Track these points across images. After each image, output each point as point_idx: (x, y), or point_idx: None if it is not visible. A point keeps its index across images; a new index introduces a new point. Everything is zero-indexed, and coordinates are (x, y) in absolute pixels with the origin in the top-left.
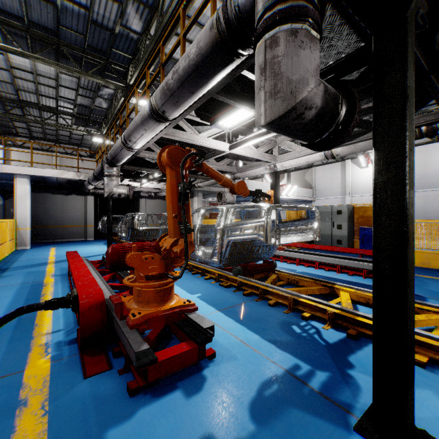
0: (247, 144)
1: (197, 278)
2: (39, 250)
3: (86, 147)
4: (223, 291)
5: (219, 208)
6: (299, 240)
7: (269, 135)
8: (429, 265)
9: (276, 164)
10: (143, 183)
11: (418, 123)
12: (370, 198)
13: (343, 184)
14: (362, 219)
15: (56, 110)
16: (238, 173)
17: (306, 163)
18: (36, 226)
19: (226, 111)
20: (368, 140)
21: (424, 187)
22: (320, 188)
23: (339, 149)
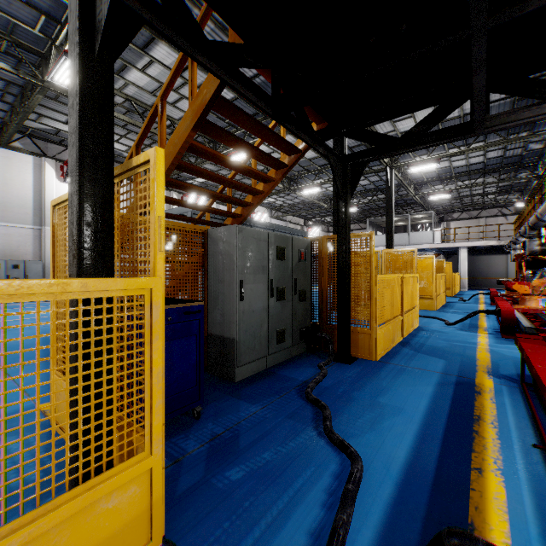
0: None
1: None
2: (473, 291)
3: (510, 206)
4: None
5: None
6: None
7: None
8: None
9: None
10: None
11: None
12: None
13: None
14: None
15: (482, 194)
16: None
17: None
18: (468, 278)
19: None
20: None
21: None
22: None
23: None
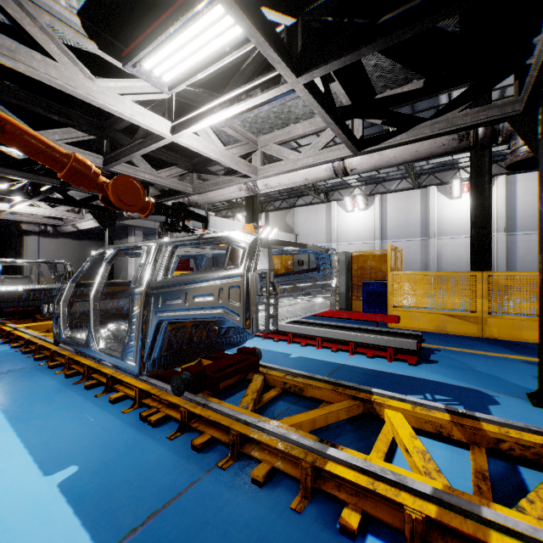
0: (207, 122)
1: (94, 399)
2: None
3: None
4: (144, 440)
5: (142, 245)
6: (308, 312)
7: (250, 101)
8: (446, 329)
9: (256, 181)
10: (16, 204)
11: (478, 119)
12: (356, 247)
13: (329, 230)
14: (362, 271)
15: None
16: (195, 196)
17: (305, 182)
18: None
19: (156, 27)
20: (400, 147)
21: (408, 237)
22: (303, 233)
23: (355, 160)
